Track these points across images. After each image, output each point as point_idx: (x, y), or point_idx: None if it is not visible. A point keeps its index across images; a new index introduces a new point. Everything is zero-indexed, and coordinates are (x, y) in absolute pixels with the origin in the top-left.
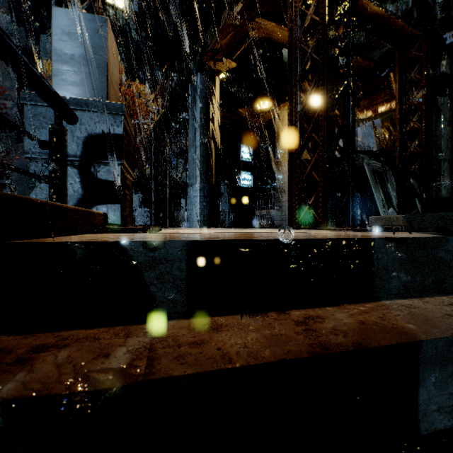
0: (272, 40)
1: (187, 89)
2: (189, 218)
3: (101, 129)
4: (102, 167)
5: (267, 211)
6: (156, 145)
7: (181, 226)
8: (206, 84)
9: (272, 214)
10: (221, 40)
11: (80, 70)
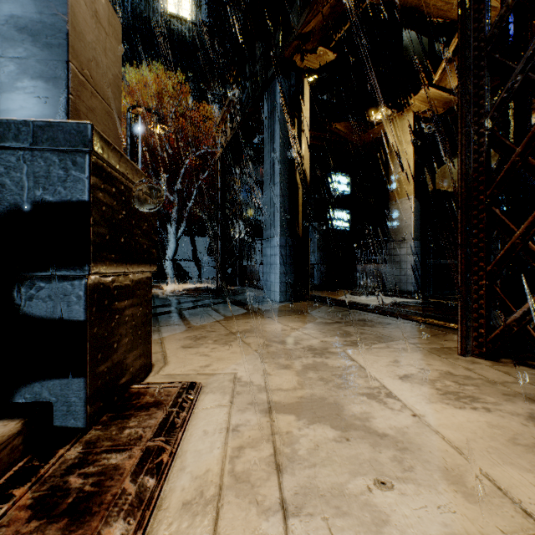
0: (399, 4)
1: (262, 102)
2: (264, 284)
3: (33, 191)
4: (38, 286)
5: (375, 267)
6: (222, 180)
7: (255, 288)
8: (289, 90)
9: (382, 270)
10: (314, 17)
11: (6, 53)
